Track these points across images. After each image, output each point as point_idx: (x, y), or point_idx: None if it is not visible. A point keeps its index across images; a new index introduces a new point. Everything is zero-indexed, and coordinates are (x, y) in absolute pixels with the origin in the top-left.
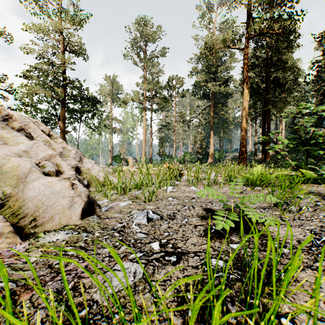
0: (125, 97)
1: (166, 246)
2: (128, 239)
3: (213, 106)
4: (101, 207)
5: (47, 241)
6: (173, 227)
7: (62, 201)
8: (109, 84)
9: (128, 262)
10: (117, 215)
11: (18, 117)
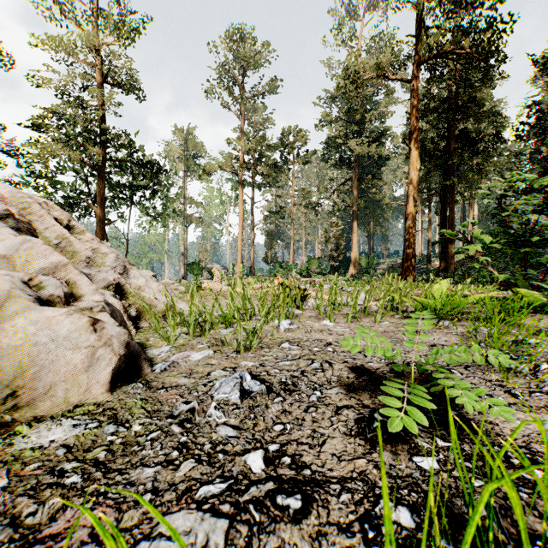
0: (208, 163)
1: (278, 462)
2: (199, 442)
3: (357, 180)
4: (155, 364)
5: (31, 445)
6: (293, 410)
7: (73, 355)
8: (181, 141)
9: (193, 511)
10: (183, 380)
11: (10, 193)
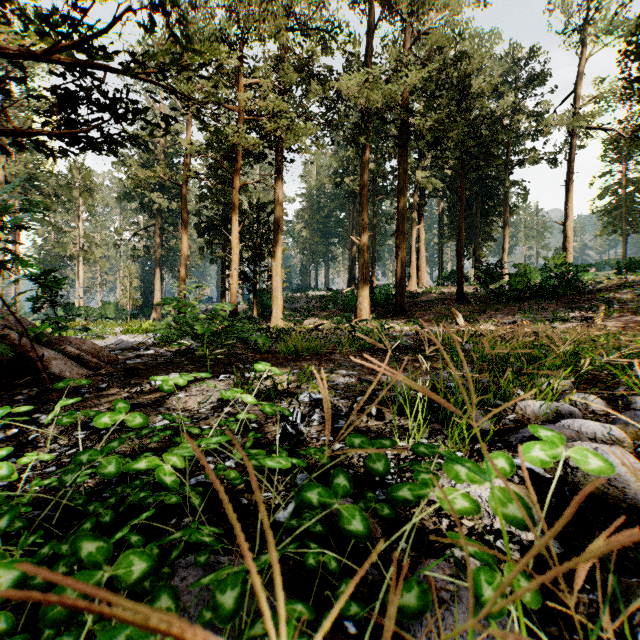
0: None
1: None
2: None
3: (160, 228)
4: None
5: None
6: None
7: None
8: None
9: None
10: None
11: None
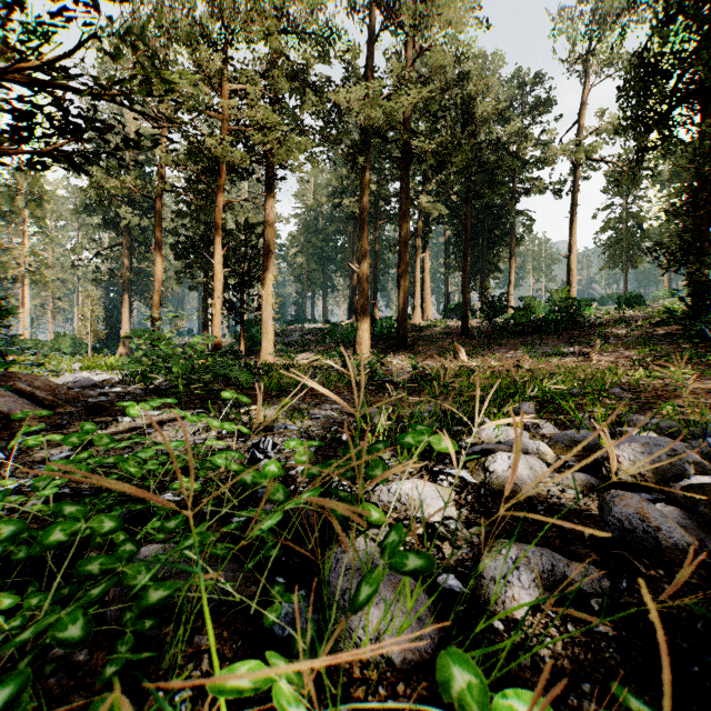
0: None
1: None
2: None
3: (129, 248)
4: None
5: None
6: None
7: None
8: None
9: None
10: None
11: None
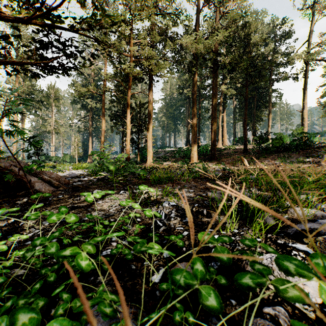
0: None
1: None
2: None
3: (91, 117)
4: None
5: None
6: None
7: None
8: None
9: None
10: None
11: None
